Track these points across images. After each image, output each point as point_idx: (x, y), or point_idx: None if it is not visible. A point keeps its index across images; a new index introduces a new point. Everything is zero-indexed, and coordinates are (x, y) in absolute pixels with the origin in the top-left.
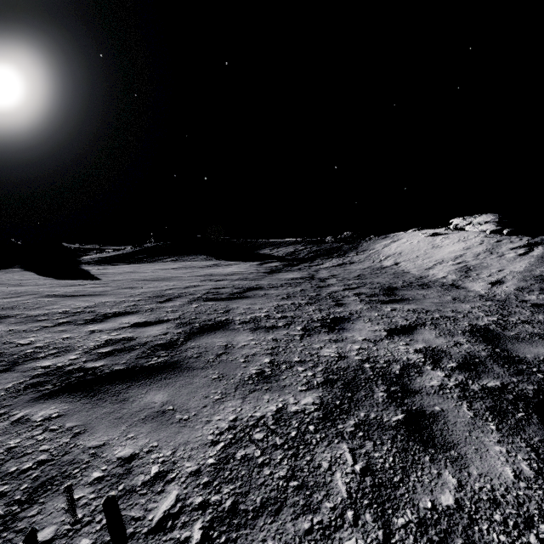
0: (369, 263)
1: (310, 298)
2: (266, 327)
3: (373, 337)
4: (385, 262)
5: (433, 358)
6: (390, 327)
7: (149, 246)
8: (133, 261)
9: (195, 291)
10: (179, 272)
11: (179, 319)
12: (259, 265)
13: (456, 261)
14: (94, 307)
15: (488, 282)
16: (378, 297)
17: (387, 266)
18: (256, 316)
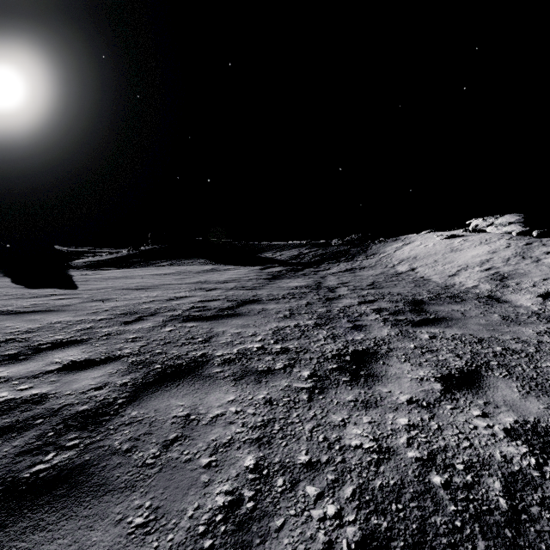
0: (381, 268)
1: (319, 317)
2: (257, 372)
3: (423, 394)
4: (399, 267)
5: (549, 455)
6: (441, 372)
7: (145, 249)
8: (127, 265)
9: (177, 305)
10: (171, 278)
11: (137, 354)
12: (260, 270)
13: (484, 267)
14: (35, 331)
15: (536, 294)
16: (405, 314)
17: (402, 272)
18: (245, 349)
